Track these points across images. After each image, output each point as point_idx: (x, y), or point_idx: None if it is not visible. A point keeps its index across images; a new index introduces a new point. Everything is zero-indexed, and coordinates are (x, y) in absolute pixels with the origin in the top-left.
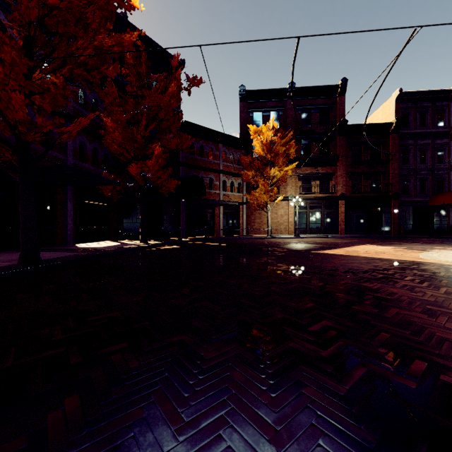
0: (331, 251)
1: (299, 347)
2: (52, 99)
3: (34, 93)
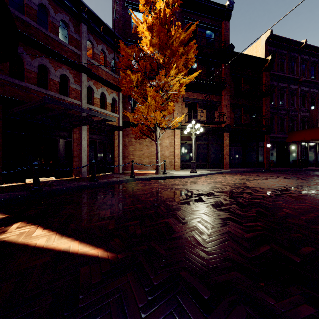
0: None
1: None
2: None
3: None
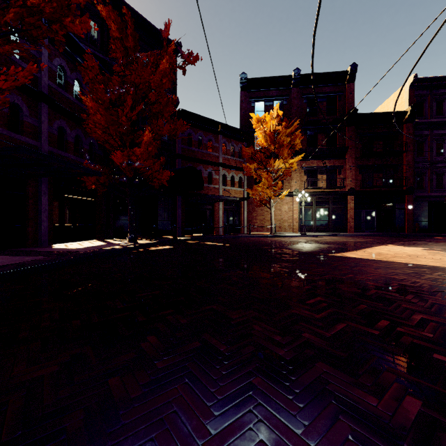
0: (352, 253)
1: None
2: None
3: None
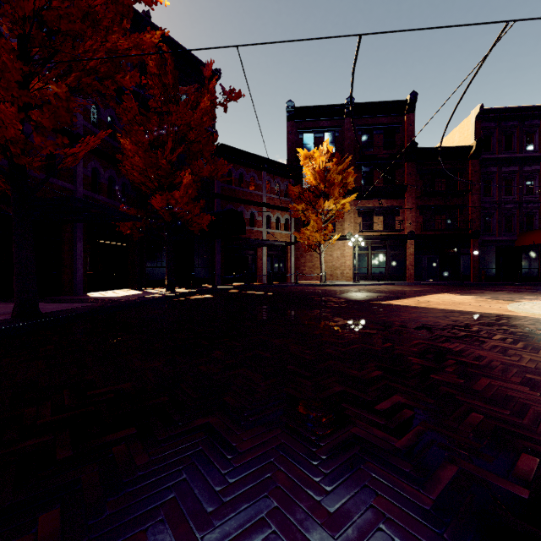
0: (399, 301)
1: (364, 435)
2: (53, 114)
3: (32, 107)
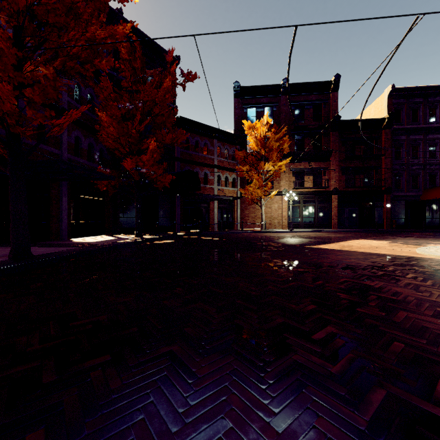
0: (326, 245)
1: (304, 361)
2: (42, 91)
3: (25, 86)
